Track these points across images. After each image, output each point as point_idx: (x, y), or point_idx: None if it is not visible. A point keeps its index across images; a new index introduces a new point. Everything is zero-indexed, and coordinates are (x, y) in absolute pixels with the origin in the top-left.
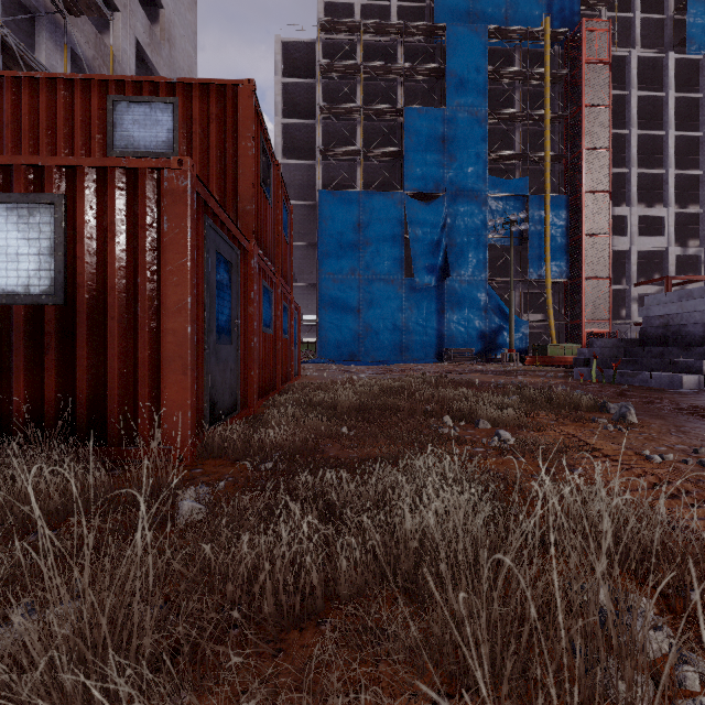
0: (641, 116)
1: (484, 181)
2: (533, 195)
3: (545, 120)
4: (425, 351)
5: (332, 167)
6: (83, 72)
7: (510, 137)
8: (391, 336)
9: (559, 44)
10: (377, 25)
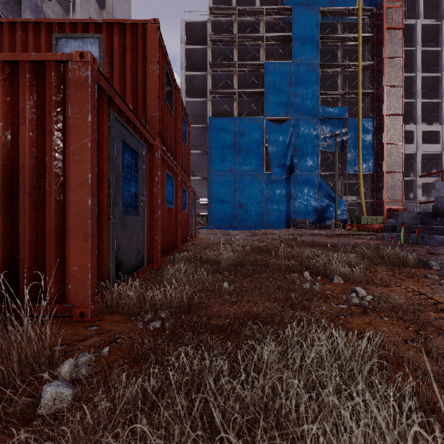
0: (423, 64)
1: (317, 109)
2: (350, 118)
3: (359, 68)
4: (278, 221)
5: (217, 102)
6: None
7: (334, 80)
8: (256, 211)
9: (367, 18)
10: (246, 9)
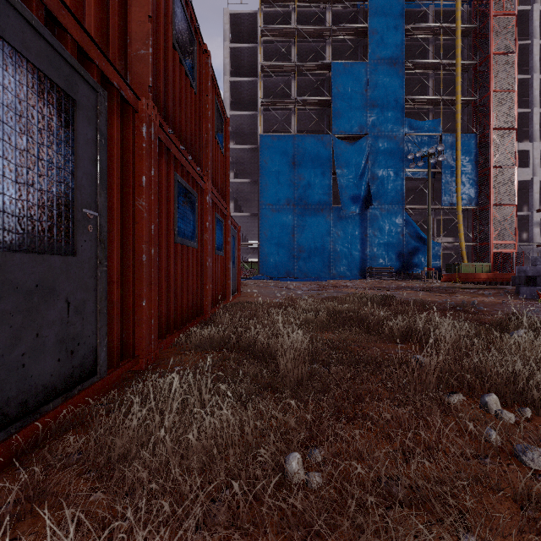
0: (540, 63)
1: (401, 123)
2: (445, 134)
3: (457, 68)
4: (350, 269)
5: (271, 117)
6: None
7: (423, 85)
8: (321, 256)
9: (467, 2)
10: None
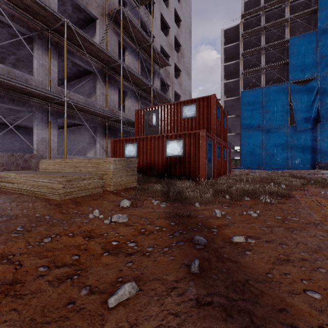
0: None
1: None
2: None
3: None
4: (303, 163)
5: (248, 78)
6: (161, 80)
7: None
8: (281, 156)
9: None
10: (272, 3)
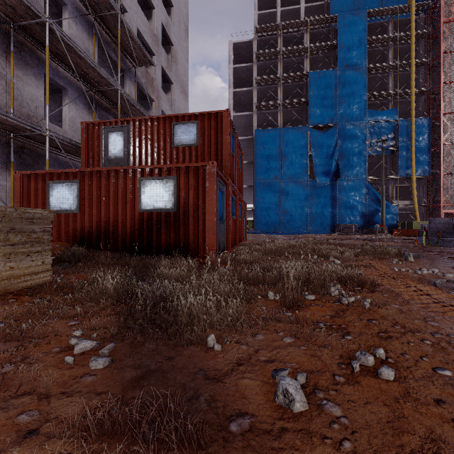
0: None
1: (364, 113)
2: (402, 119)
3: (411, 67)
4: (323, 226)
5: (262, 114)
6: (140, 89)
7: (385, 81)
8: (300, 217)
9: (422, 12)
10: (291, 24)
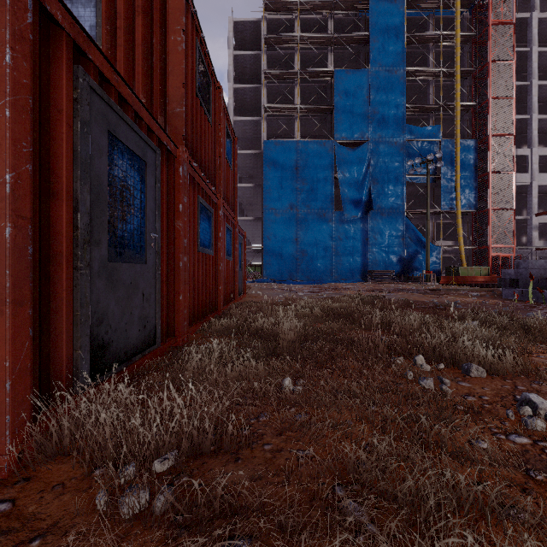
0: (540, 70)
1: (402, 129)
2: (445, 139)
3: (456, 75)
4: (352, 273)
5: (274, 122)
6: None
7: (424, 92)
8: (323, 260)
9: (467, 11)
10: (311, 3)
